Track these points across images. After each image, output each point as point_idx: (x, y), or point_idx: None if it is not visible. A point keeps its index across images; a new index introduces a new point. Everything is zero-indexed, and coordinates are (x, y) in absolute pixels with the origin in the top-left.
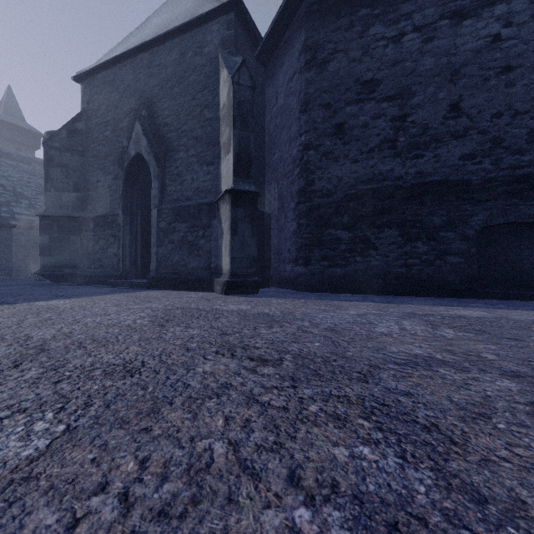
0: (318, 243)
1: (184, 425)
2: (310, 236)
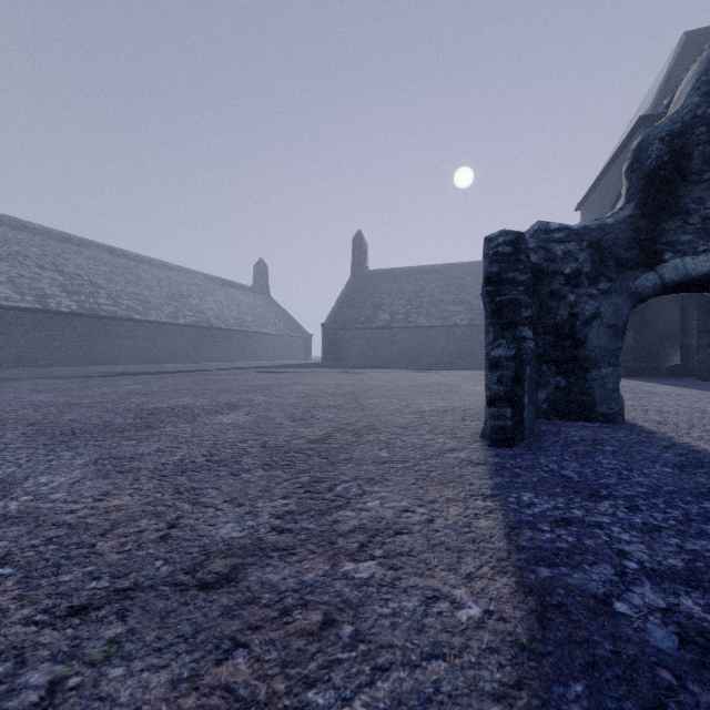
0: (704, 330)
1: (454, 379)
2: (699, 323)
